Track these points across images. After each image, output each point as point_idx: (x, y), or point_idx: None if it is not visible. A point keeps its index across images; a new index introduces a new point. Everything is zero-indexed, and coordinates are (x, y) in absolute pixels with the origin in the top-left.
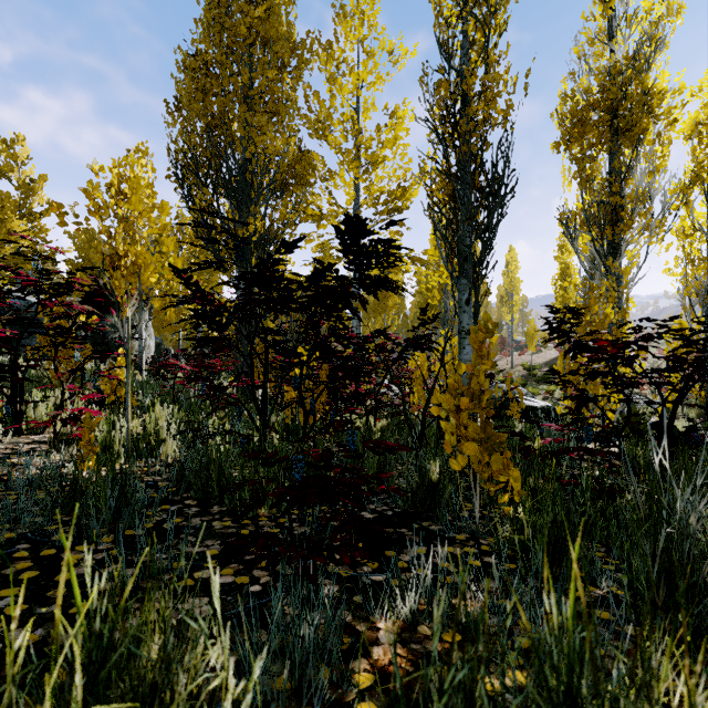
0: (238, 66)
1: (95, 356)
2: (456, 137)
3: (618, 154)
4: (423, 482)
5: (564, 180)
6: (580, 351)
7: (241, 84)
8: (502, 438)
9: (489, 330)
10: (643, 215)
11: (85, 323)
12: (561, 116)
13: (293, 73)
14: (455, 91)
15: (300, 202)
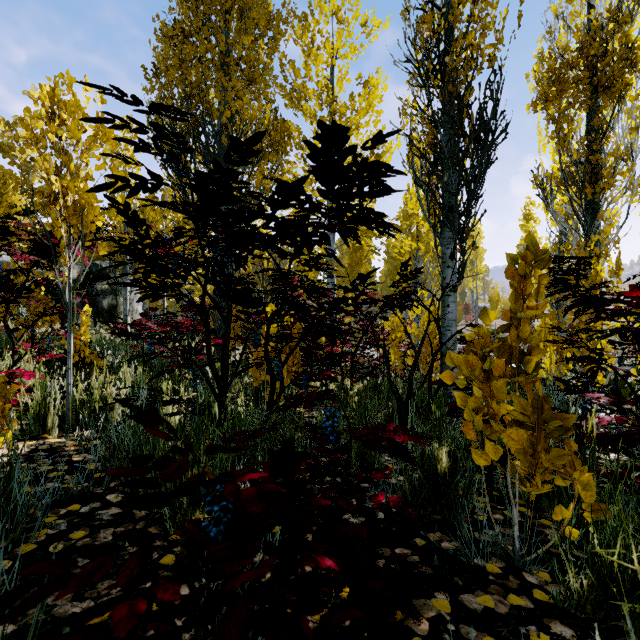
0: (215, 34)
1: (45, 313)
2: (439, 79)
3: (598, 112)
4: (424, 473)
5: (539, 142)
6: (588, 306)
7: (218, 51)
8: (569, 423)
9: (538, 256)
10: (626, 172)
11: (46, 280)
12: (538, 76)
13: (269, 42)
14: (440, 23)
15: (276, 169)
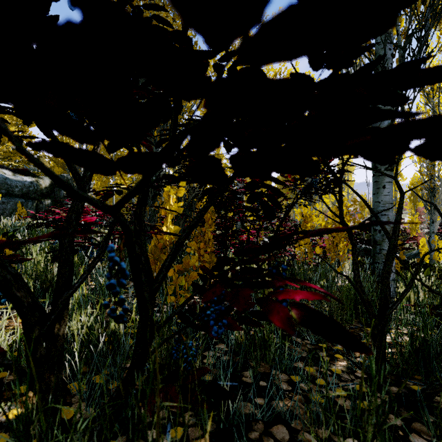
0: None
1: None
2: None
3: None
4: None
5: None
6: None
7: None
8: None
9: None
10: None
11: None
12: None
13: None
14: None
15: None
